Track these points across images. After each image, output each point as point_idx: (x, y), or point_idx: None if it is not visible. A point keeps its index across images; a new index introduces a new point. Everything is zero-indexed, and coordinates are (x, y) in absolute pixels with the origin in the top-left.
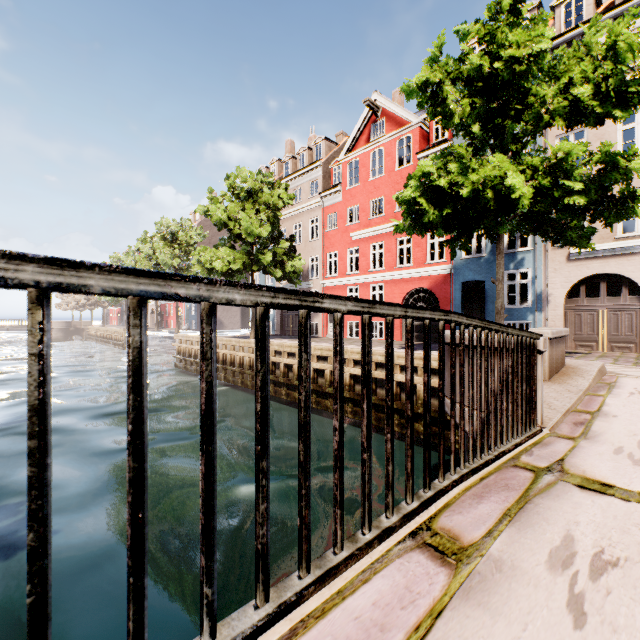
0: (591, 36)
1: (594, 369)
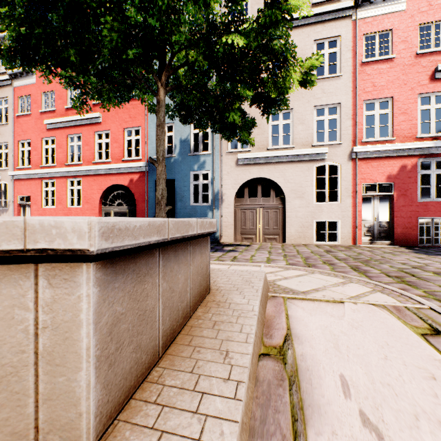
0: None
1: (254, 304)
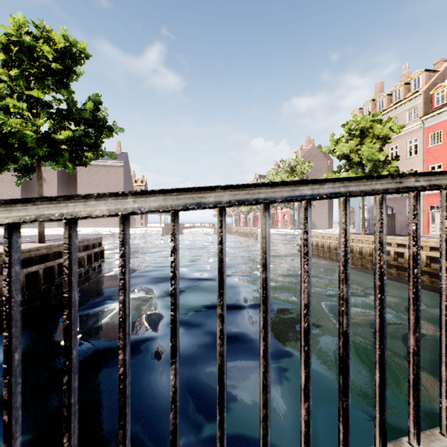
0: None
1: None
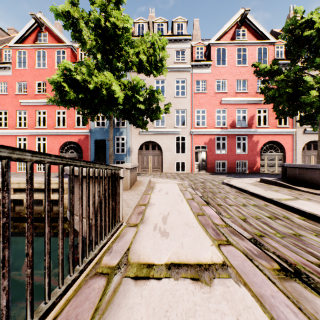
0: (146, 38)
1: (147, 181)
